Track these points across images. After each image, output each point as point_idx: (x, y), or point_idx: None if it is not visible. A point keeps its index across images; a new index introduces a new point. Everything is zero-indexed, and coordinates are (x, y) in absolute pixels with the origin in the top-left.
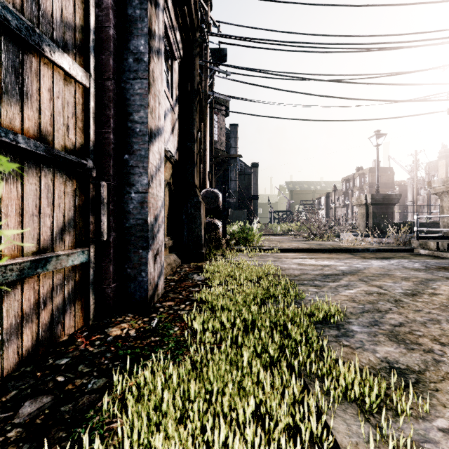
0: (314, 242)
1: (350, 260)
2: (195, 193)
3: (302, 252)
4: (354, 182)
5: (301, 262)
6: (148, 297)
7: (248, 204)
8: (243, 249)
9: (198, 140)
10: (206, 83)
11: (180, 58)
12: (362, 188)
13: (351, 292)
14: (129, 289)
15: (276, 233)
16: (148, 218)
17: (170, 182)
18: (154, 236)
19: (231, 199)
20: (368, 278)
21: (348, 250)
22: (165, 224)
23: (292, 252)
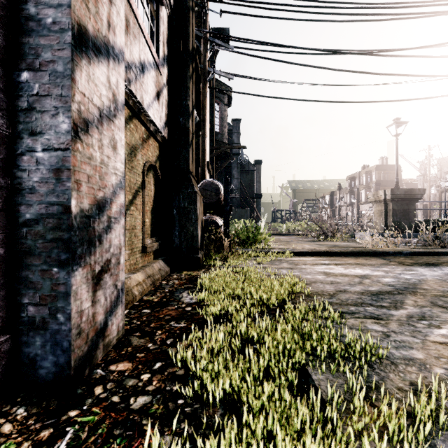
0: (328, 243)
1: (388, 268)
2: (189, 181)
3: (321, 256)
4: (360, 180)
5: (327, 271)
6: (71, 364)
7: (250, 202)
8: (249, 252)
9: (196, 125)
10: (205, 57)
11: (170, 8)
12: (368, 186)
13: (446, 335)
14: (32, 348)
15: (282, 232)
16: (71, 202)
17: (155, 165)
18: (95, 239)
19: (233, 196)
20: (443, 301)
21: (376, 253)
22: (149, 220)
23: (309, 255)
